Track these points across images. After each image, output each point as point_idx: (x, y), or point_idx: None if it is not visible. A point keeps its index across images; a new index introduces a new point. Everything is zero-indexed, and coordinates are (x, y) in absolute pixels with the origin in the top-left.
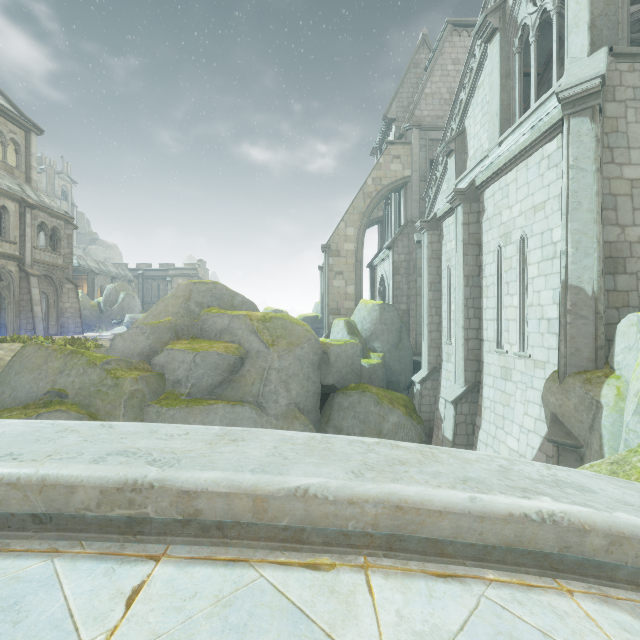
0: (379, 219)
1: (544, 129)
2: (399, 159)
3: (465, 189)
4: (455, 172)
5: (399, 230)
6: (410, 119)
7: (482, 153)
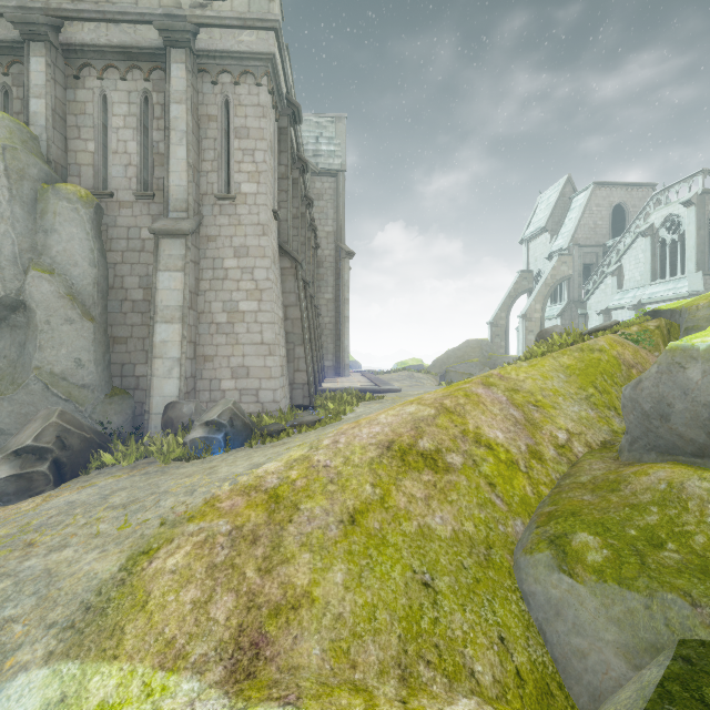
0: (529, 290)
1: (680, 296)
2: (566, 264)
3: (636, 304)
4: (617, 285)
5: (565, 306)
6: (572, 240)
7: (635, 281)
